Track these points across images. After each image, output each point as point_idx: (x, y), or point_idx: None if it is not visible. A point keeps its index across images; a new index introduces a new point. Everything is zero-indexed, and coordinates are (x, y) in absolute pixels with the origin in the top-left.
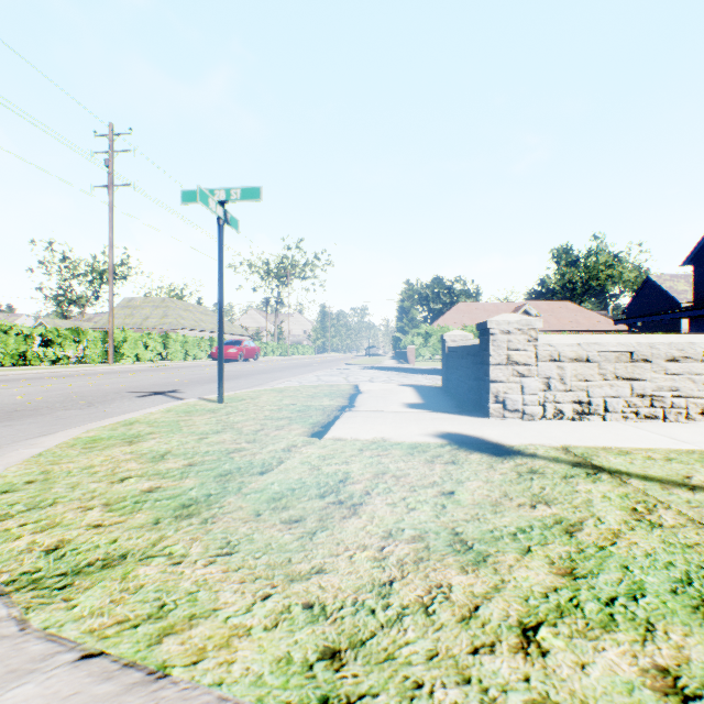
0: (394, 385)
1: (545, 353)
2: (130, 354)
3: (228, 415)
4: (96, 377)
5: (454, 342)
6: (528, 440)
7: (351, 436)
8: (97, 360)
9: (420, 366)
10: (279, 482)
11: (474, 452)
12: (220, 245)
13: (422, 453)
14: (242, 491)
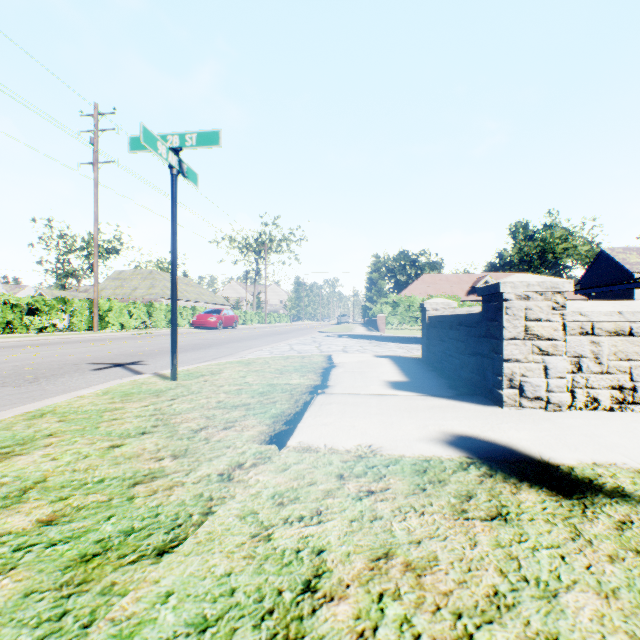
0: (369, 356)
1: (573, 324)
2: (115, 322)
3: (172, 400)
4: (70, 346)
5: (436, 311)
6: (585, 453)
7: (325, 442)
8: (83, 328)
9: (390, 334)
10: (182, 590)
11: (522, 485)
12: (173, 199)
13: (440, 487)
14: (88, 634)
